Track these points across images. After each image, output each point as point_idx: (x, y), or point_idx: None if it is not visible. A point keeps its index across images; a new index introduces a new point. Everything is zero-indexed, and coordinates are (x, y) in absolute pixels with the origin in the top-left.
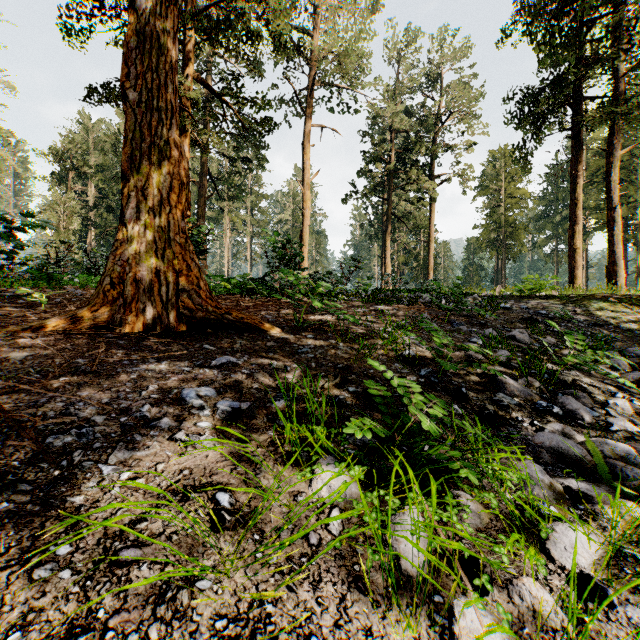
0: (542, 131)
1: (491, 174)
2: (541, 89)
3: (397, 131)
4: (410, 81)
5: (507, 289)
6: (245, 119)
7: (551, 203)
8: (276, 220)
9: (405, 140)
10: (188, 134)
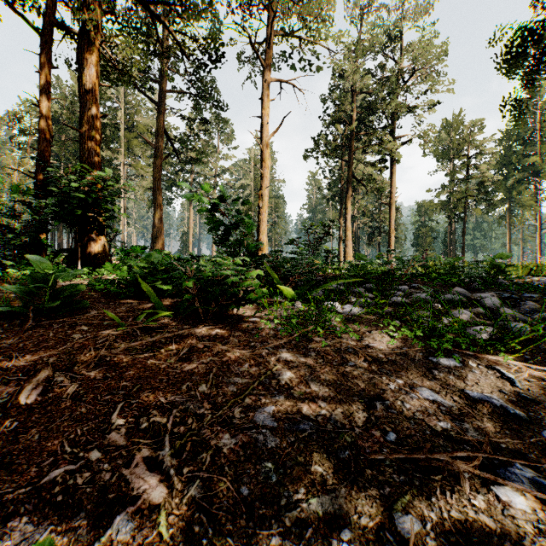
0: (537, 74)
1: (445, 139)
2: (538, 24)
3: (358, 92)
4: (373, 37)
5: (539, 265)
6: (202, 77)
7: (503, 166)
8: (238, 185)
9: (366, 101)
10: (95, 49)
